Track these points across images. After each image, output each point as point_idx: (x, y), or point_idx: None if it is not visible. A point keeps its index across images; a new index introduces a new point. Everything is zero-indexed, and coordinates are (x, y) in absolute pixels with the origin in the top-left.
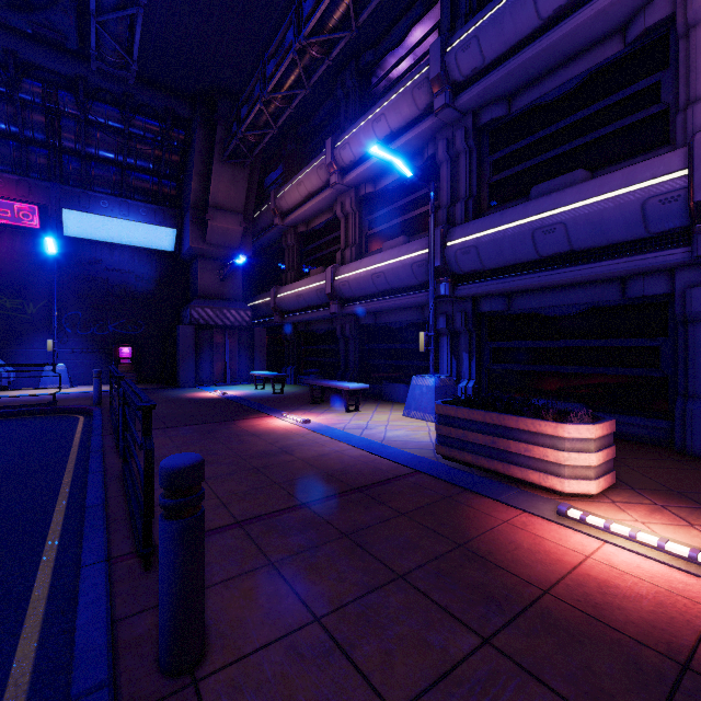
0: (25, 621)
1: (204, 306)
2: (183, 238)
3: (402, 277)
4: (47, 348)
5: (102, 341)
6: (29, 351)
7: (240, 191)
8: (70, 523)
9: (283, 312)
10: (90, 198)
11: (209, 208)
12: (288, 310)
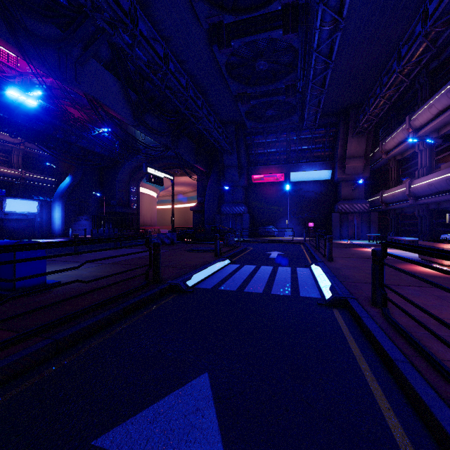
0: (308, 260)
1: (344, 203)
2: (334, 173)
3: (442, 186)
4: (286, 223)
5: (302, 220)
6: (280, 224)
7: (362, 146)
8: (309, 256)
9: (386, 203)
10: (299, 166)
11: (346, 159)
12: (389, 202)
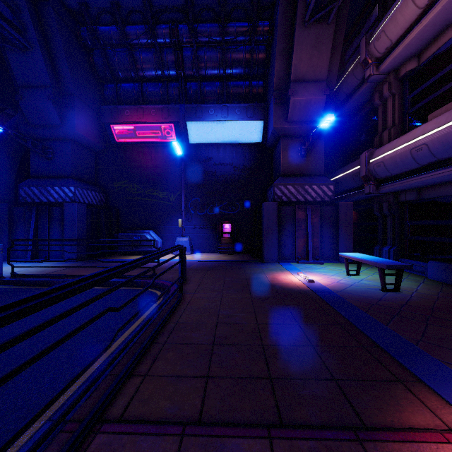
0: None
1: (286, 183)
2: (268, 125)
3: None
4: (178, 225)
5: (212, 219)
6: (171, 226)
7: (323, 54)
8: None
9: (377, 180)
10: (202, 110)
11: (291, 83)
12: (388, 175)
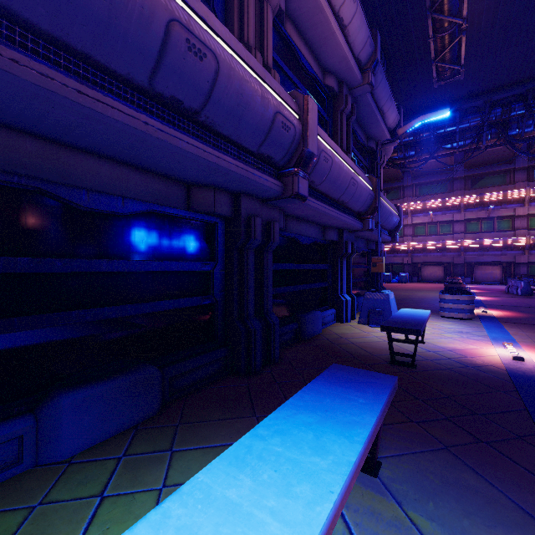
0: None
1: None
2: None
3: (360, 199)
4: None
5: None
6: None
7: None
8: None
9: None
10: None
11: None
12: None
